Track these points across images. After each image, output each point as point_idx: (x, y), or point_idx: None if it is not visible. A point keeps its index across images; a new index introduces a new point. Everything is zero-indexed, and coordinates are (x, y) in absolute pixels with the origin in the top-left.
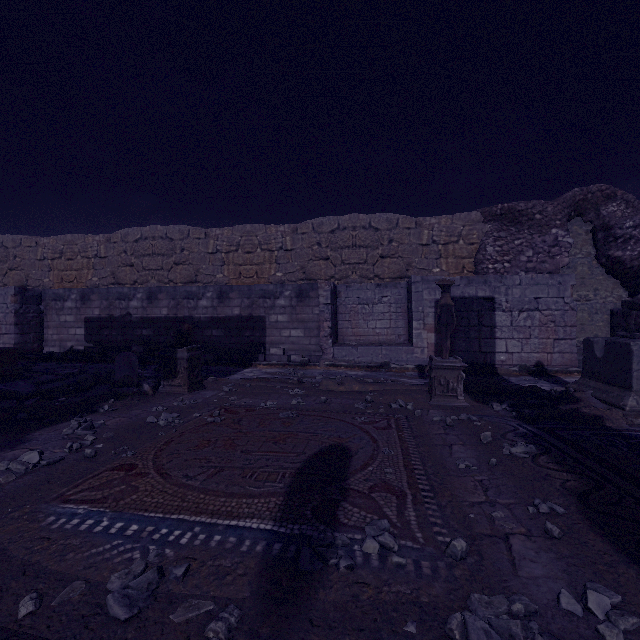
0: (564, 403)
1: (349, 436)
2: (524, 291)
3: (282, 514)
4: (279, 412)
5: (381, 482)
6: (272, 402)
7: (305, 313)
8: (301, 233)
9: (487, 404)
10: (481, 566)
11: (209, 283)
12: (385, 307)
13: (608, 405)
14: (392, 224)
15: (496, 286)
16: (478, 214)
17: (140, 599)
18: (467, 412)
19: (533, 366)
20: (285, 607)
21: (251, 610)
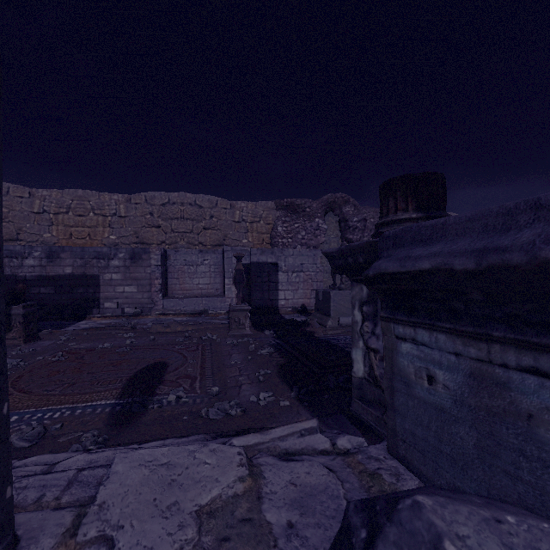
0: (303, 327)
1: (169, 357)
2: (295, 259)
3: (121, 396)
4: (116, 349)
5: (184, 375)
6: (109, 343)
7: (138, 272)
8: (135, 203)
9: (263, 331)
10: (224, 396)
11: (34, 242)
12: (206, 268)
13: (321, 326)
14: (213, 204)
15: (279, 255)
16: (273, 203)
17: (35, 439)
18: (249, 337)
19: (300, 307)
20: (124, 425)
21: (105, 430)
